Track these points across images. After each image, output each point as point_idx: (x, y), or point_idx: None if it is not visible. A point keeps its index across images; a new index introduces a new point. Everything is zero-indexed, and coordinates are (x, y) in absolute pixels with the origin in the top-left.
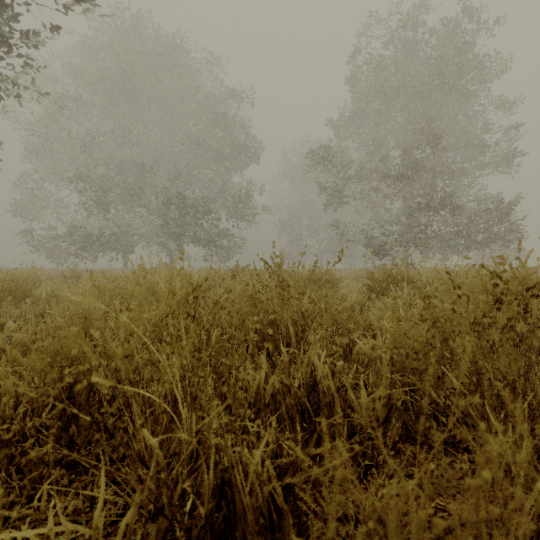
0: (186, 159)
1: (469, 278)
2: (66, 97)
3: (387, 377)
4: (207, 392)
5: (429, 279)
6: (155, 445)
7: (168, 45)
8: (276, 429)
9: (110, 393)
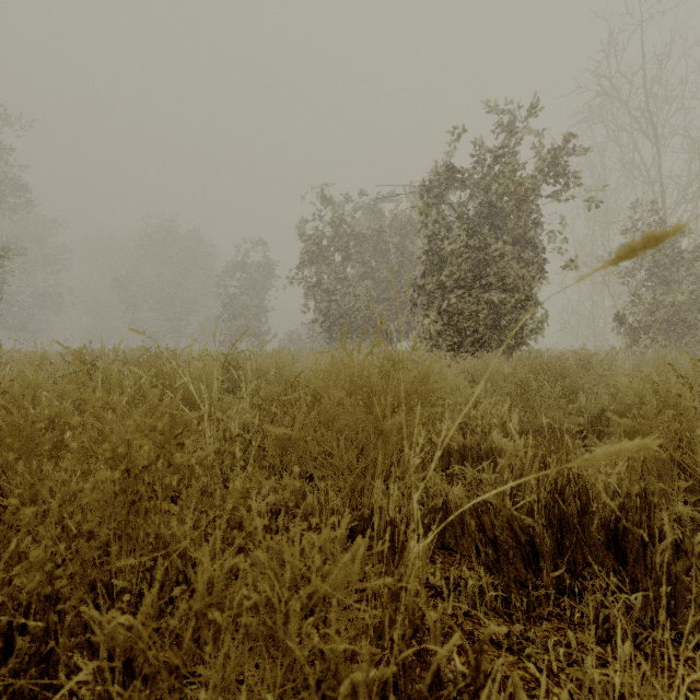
0: None
1: None
2: None
3: None
4: None
5: None
6: None
7: None
8: None
9: None
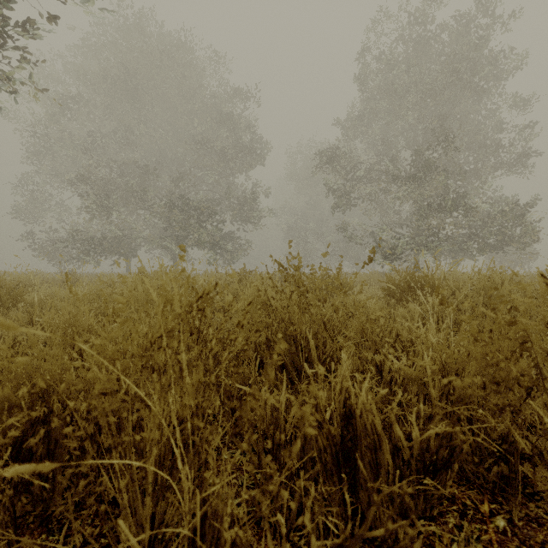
0: (190, 160)
1: (506, 282)
2: (67, 97)
3: (446, 410)
4: (216, 435)
5: (458, 284)
6: (137, 547)
7: (171, 43)
8: (303, 476)
9: (92, 430)
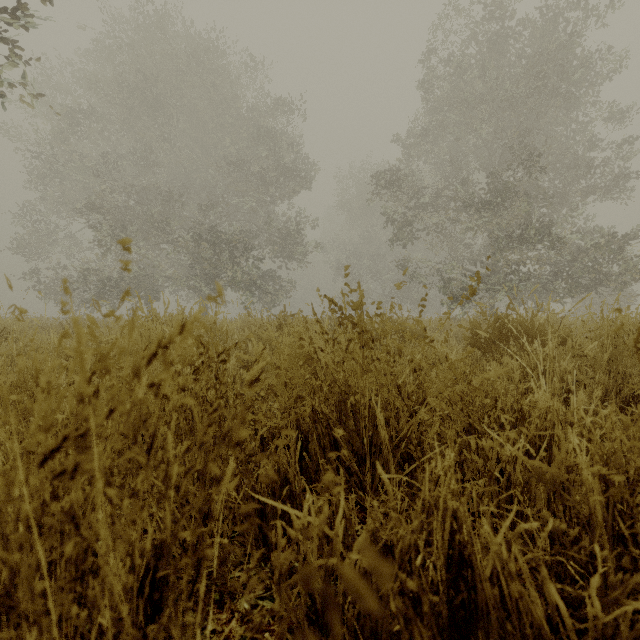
0: (223, 185)
1: None
2: (76, 110)
3: None
4: None
5: (568, 330)
6: None
7: (200, 45)
8: None
9: None
